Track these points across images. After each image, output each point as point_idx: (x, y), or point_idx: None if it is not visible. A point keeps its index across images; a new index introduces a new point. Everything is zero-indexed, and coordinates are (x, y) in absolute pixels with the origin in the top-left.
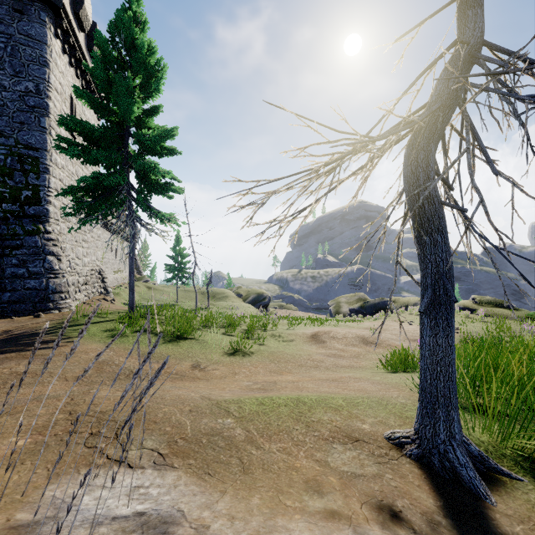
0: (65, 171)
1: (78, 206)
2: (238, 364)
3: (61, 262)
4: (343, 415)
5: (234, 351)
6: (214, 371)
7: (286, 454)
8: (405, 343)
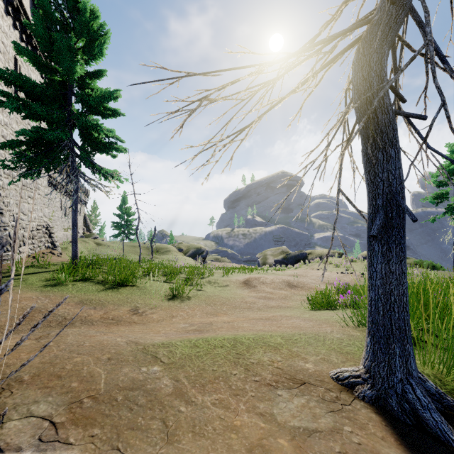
0: (9, 129)
1: (18, 159)
2: (176, 307)
3: (3, 216)
4: (283, 354)
5: (173, 296)
6: (152, 315)
7: (223, 408)
8: (323, 286)
